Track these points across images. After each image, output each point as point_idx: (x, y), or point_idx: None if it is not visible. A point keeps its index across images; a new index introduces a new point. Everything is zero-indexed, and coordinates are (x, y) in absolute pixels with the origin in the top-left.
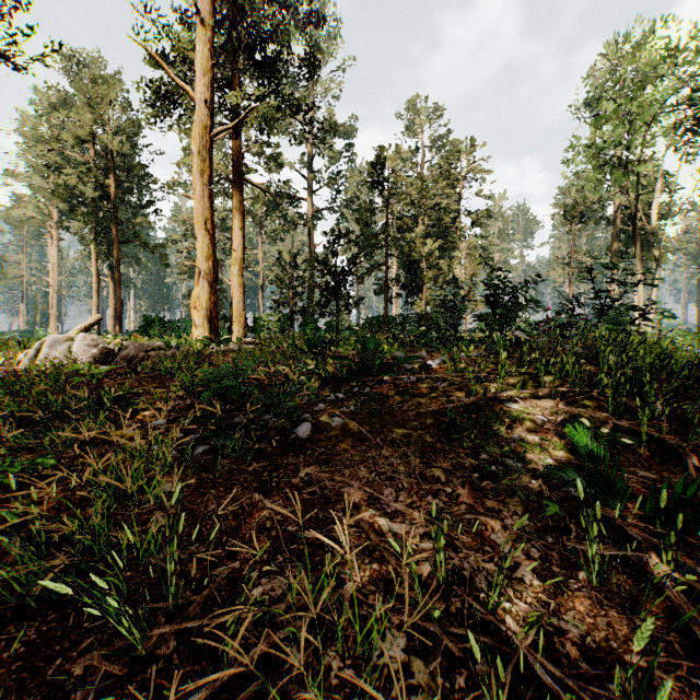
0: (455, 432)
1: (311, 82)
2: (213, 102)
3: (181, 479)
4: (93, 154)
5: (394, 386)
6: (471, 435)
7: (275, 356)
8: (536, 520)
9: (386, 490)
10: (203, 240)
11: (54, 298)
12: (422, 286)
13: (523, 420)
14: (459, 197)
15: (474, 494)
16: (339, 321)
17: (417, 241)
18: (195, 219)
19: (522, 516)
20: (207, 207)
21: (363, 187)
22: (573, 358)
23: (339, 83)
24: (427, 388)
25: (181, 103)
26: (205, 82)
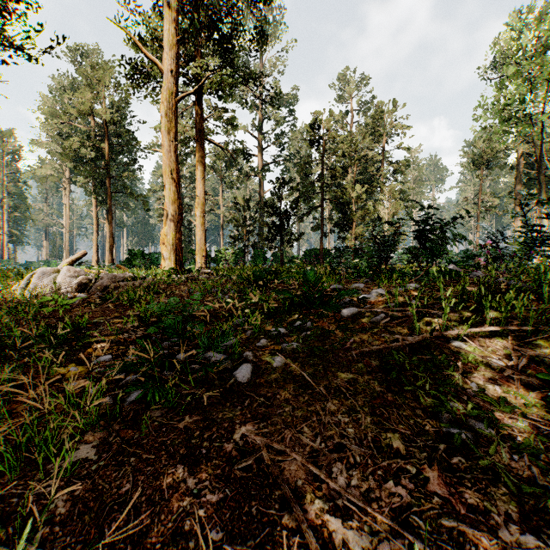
0: (404, 378)
1: (261, 61)
2: (178, 72)
3: (103, 438)
4: (93, 125)
5: (334, 320)
6: (426, 386)
7: (225, 286)
8: (542, 532)
9: (335, 466)
10: (170, 187)
11: (66, 236)
12: (352, 223)
13: (476, 363)
14: (383, 150)
15: (445, 479)
16: (283, 252)
17: (347, 186)
18: (163, 170)
19: (520, 525)
20: (173, 160)
21: (303, 143)
22: (521, 294)
23: (283, 61)
24: (367, 323)
25: (154, 77)
26: (171, 56)
